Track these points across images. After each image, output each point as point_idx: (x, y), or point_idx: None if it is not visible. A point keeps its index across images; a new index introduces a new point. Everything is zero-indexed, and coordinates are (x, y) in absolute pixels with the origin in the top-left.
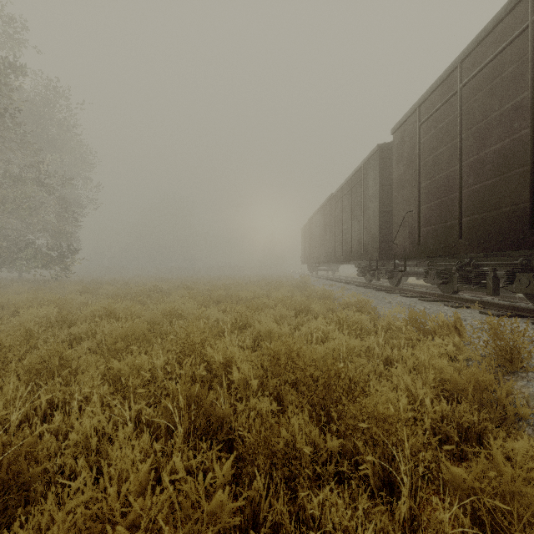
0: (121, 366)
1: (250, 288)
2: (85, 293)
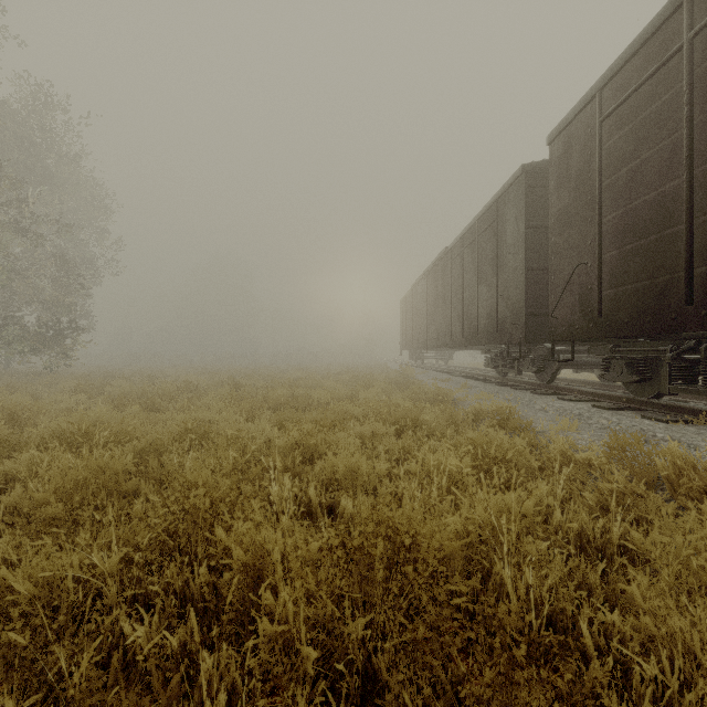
0: (14, 579)
1: (327, 385)
2: (80, 393)
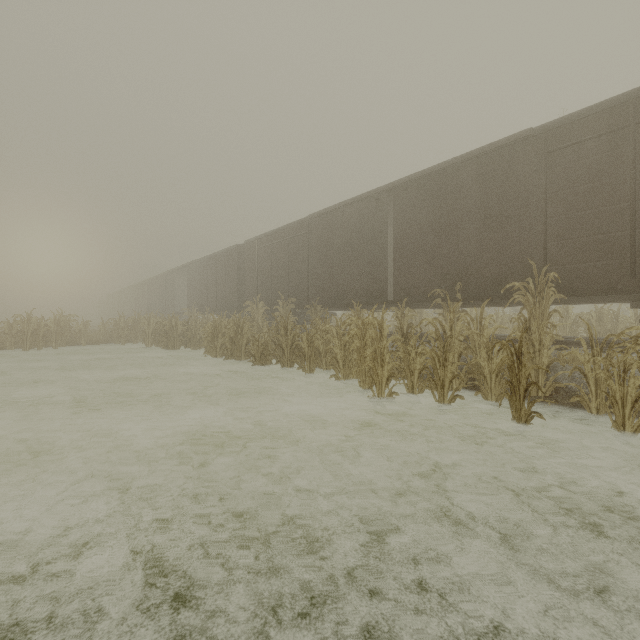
0: None
1: None
2: None
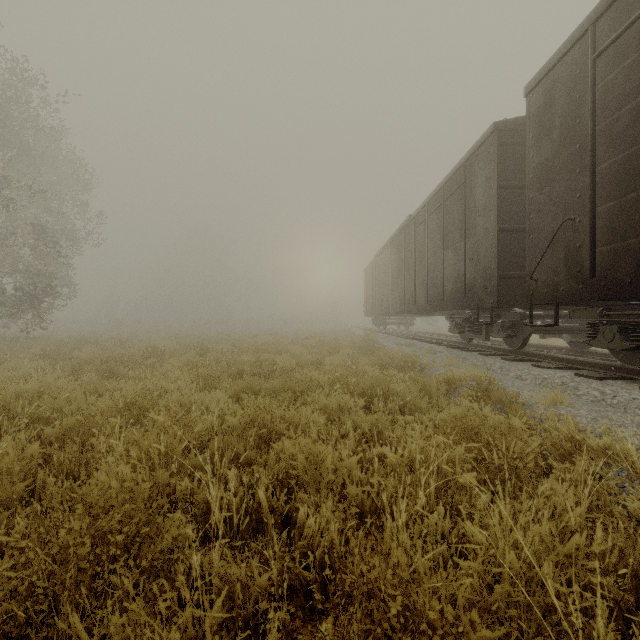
0: None
1: (294, 350)
2: (45, 358)
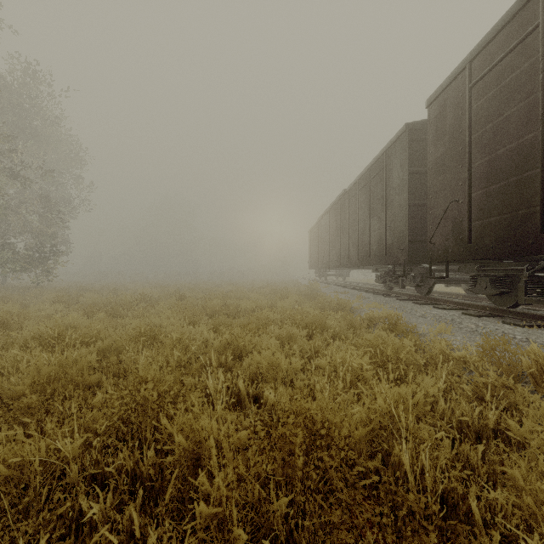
0: None
1: (252, 296)
2: (59, 302)
